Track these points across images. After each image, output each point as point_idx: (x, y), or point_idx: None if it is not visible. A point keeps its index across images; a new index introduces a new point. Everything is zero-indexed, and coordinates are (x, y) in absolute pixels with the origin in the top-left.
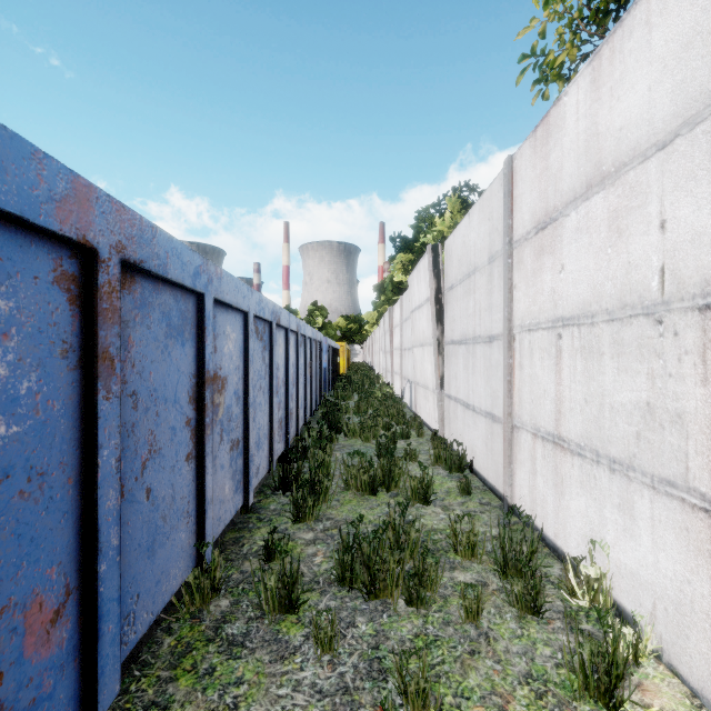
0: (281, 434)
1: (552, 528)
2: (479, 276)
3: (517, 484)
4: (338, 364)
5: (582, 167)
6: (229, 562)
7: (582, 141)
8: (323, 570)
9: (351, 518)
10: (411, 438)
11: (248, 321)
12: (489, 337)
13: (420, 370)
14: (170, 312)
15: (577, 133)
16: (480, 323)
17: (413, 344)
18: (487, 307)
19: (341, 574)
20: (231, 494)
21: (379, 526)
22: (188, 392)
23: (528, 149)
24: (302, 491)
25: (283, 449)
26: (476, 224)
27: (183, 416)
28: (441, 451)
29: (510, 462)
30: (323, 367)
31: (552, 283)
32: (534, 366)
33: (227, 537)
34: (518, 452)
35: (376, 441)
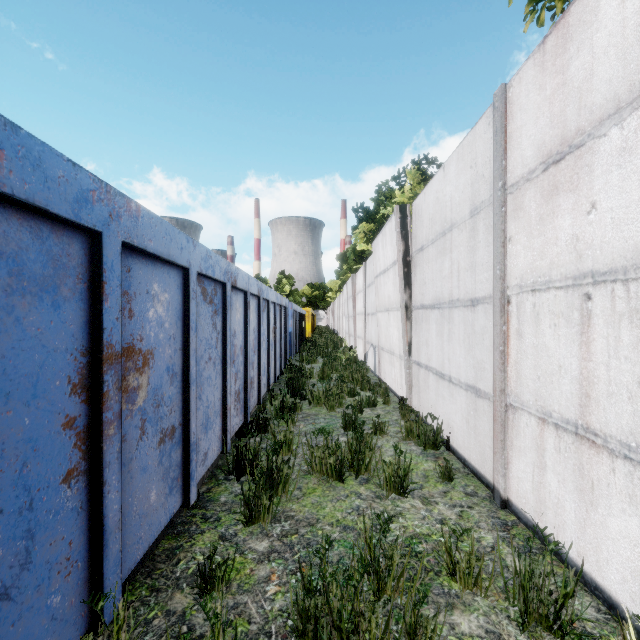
0: (239, 407)
1: (574, 544)
2: (457, 232)
3: (513, 476)
4: (303, 329)
5: (633, 62)
6: (154, 594)
7: (633, 27)
8: (277, 610)
9: (315, 516)
10: (377, 405)
11: (188, 279)
12: (471, 300)
13: (385, 335)
14: (20, 253)
15: (621, 20)
16: (459, 285)
17: (378, 309)
18: (468, 266)
19: (300, 627)
20: (161, 500)
21: (355, 569)
22: (69, 378)
23: (531, 69)
24: (255, 487)
25: (242, 422)
26: (453, 176)
27: (57, 415)
28: (413, 425)
29: (503, 448)
30: (289, 331)
31: (574, 229)
32: (542, 334)
33: (160, 547)
34: (515, 437)
35: (341, 412)
